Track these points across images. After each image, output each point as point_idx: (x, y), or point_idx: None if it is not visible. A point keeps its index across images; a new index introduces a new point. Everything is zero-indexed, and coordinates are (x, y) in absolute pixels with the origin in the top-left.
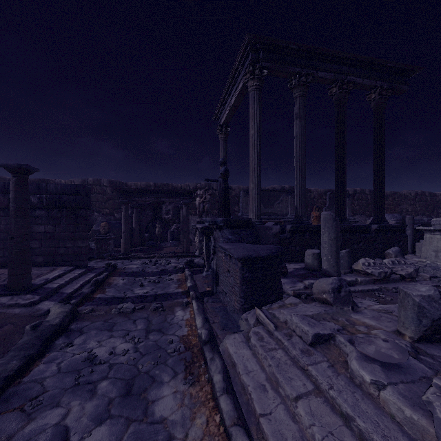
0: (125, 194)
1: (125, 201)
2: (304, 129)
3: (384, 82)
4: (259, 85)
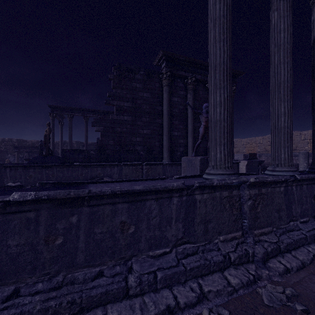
0: (17, 148)
1: (17, 151)
2: (70, 131)
3: (101, 115)
4: (52, 118)
